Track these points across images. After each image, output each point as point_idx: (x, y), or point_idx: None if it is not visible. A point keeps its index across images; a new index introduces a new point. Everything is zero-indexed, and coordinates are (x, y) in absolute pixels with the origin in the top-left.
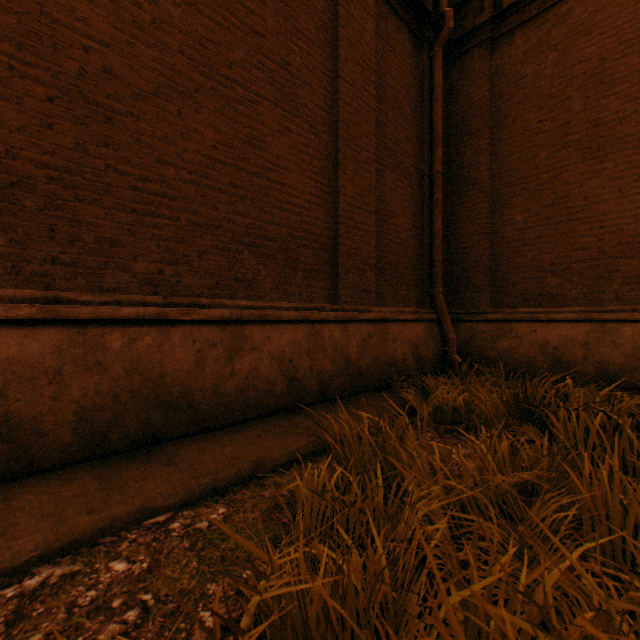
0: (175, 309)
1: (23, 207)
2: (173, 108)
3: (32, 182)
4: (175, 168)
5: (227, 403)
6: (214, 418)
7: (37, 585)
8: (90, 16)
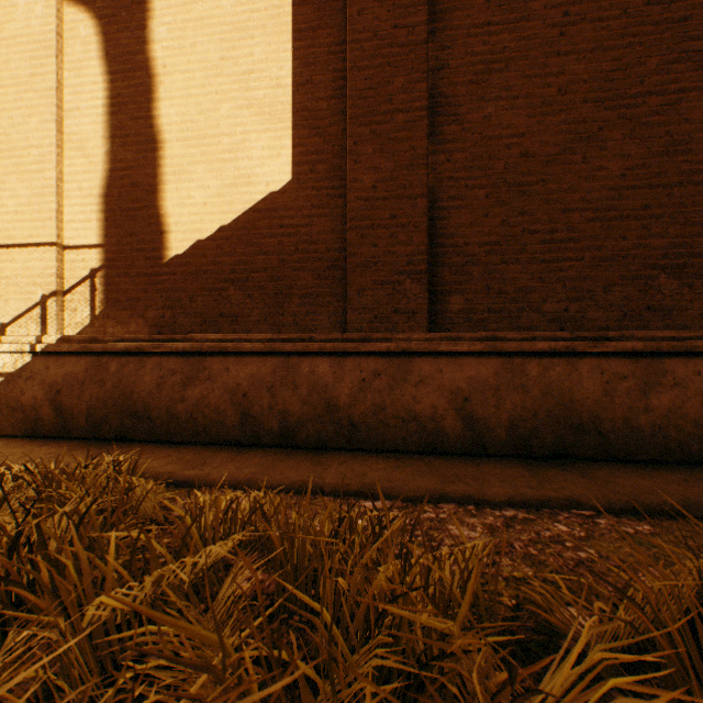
0: (581, 343)
1: (471, 276)
2: (576, 158)
3: (476, 258)
4: (578, 212)
5: (639, 438)
6: (623, 450)
7: (510, 515)
8: (510, 120)
